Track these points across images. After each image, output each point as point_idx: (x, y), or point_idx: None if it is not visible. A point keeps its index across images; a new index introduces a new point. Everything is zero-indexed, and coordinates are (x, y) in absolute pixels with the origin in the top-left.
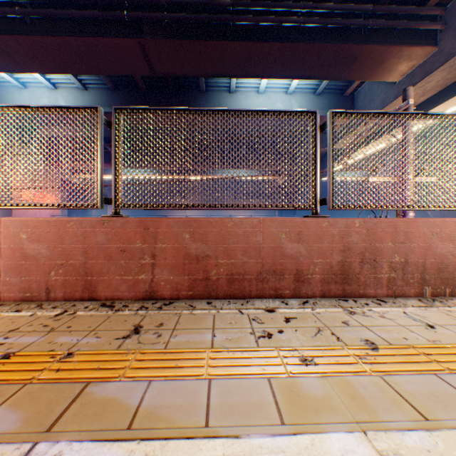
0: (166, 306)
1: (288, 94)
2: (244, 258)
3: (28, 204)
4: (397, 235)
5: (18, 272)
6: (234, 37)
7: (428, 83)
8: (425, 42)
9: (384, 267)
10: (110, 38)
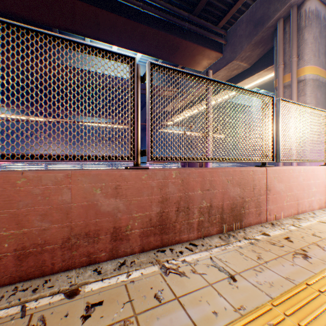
0: None
1: None
2: (43, 223)
3: None
4: (205, 183)
5: None
6: None
7: (218, 76)
8: (217, 49)
9: (195, 212)
10: None
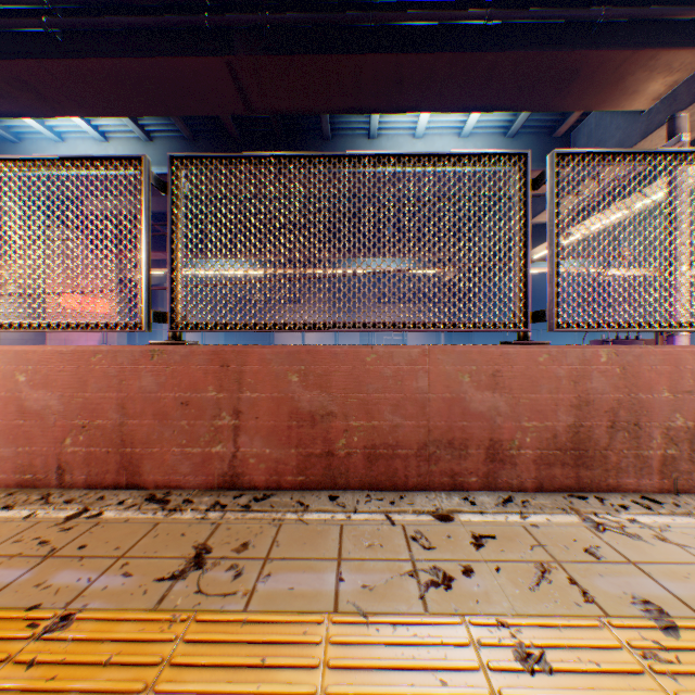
0: (257, 504)
1: (463, 137)
2: (394, 418)
3: (27, 324)
4: (679, 378)
5: (12, 438)
6: (376, 47)
7: None
8: None
9: (655, 437)
10: (183, 58)
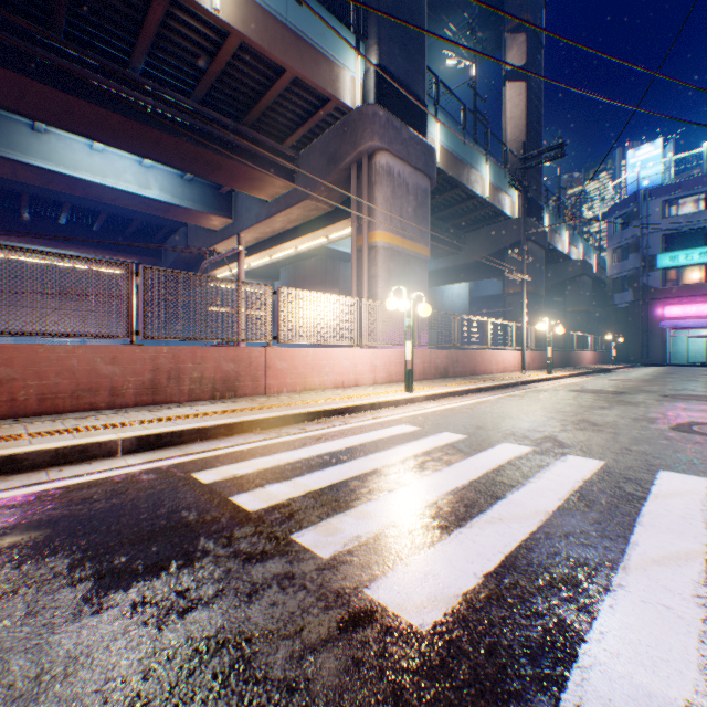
0: None
1: (146, 167)
2: (59, 379)
3: None
4: (197, 358)
5: None
6: (46, 79)
7: (292, 214)
8: (286, 177)
9: (188, 381)
10: None
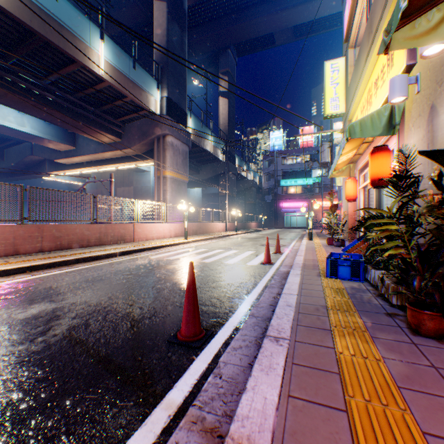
0: (52, 252)
1: (23, 113)
2: (73, 236)
3: None
4: (113, 228)
5: None
6: None
7: (119, 153)
8: (118, 136)
9: (110, 237)
10: None
